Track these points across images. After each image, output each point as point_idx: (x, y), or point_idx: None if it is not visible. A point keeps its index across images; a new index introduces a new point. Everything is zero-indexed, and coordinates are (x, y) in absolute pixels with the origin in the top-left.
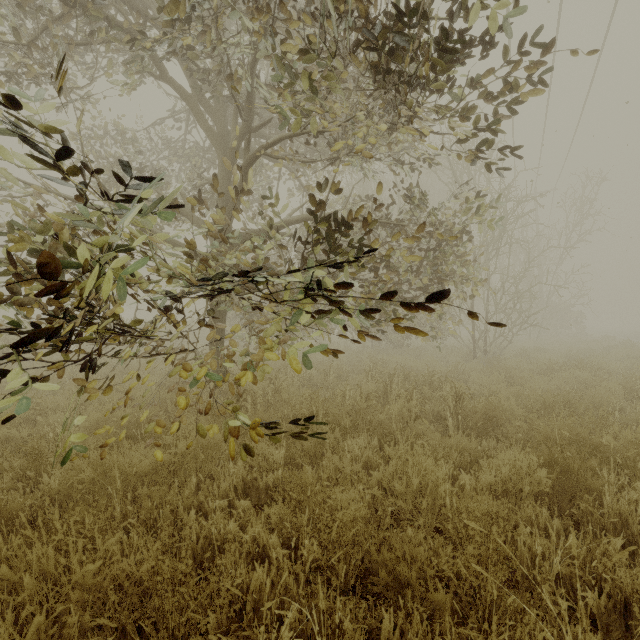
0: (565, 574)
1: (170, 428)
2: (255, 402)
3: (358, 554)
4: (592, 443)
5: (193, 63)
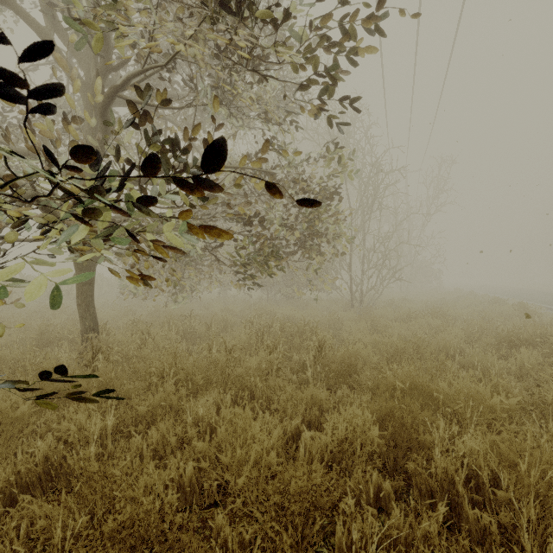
0: None
1: None
2: (108, 360)
3: None
4: (429, 391)
5: None
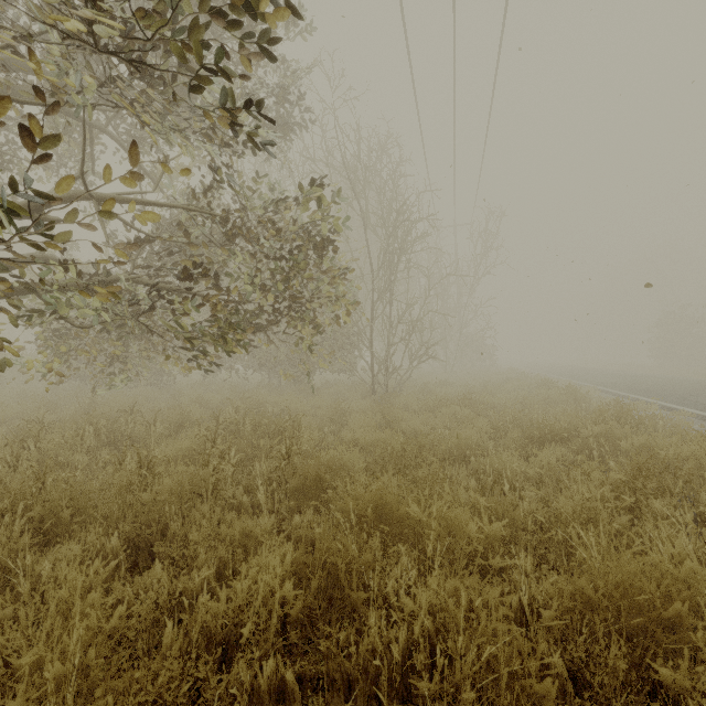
0: None
1: None
2: None
3: None
4: (399, 515)
5: None
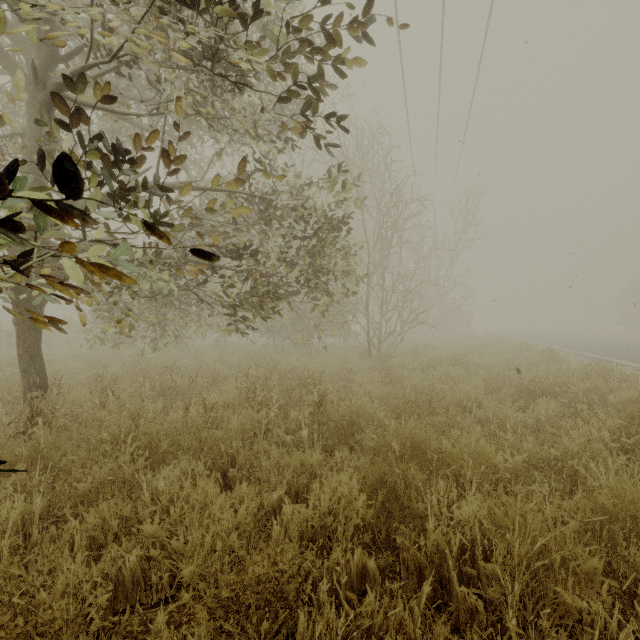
0: None
1: None
2: (51, 425)
3: None
4: (432, 450)
5: None
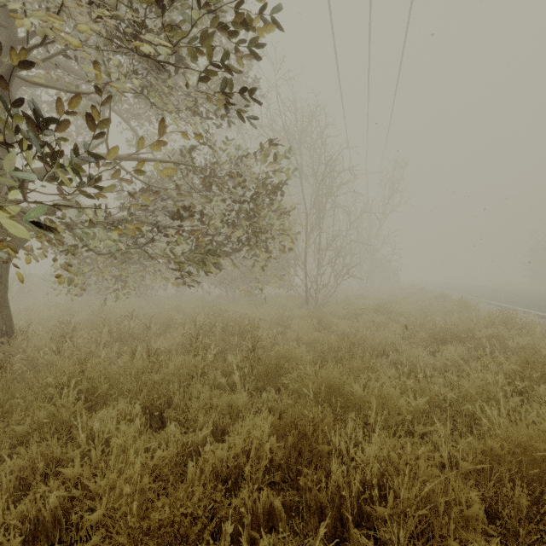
0: None
1: None
2: (6, 370)
3: None
4: (345, 393)
5: None
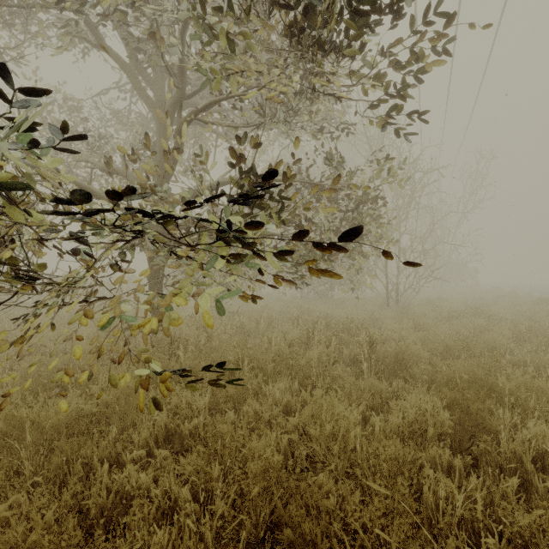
0: (467, 518)
1: (99, 377)
2: (187, 350)
3: (266, 508)
4: (488, 384)
5: (129, 33)
